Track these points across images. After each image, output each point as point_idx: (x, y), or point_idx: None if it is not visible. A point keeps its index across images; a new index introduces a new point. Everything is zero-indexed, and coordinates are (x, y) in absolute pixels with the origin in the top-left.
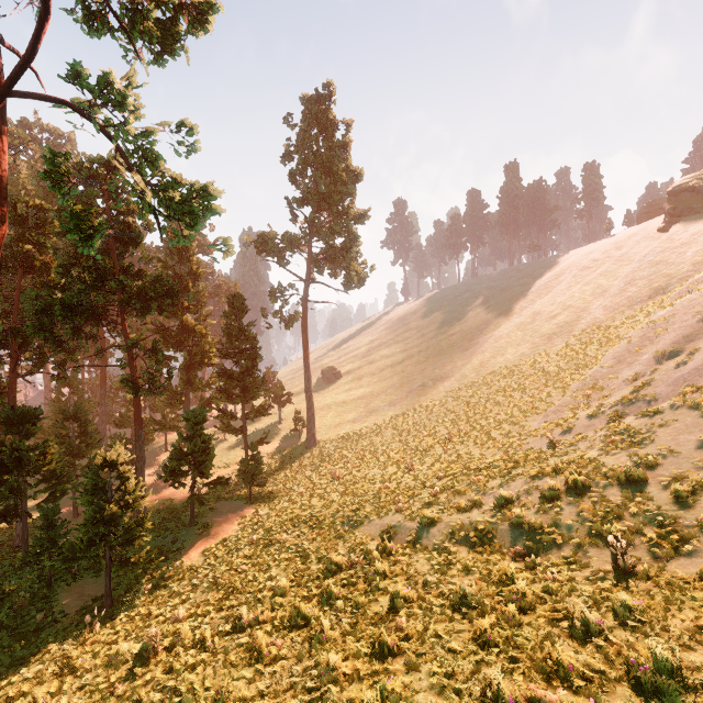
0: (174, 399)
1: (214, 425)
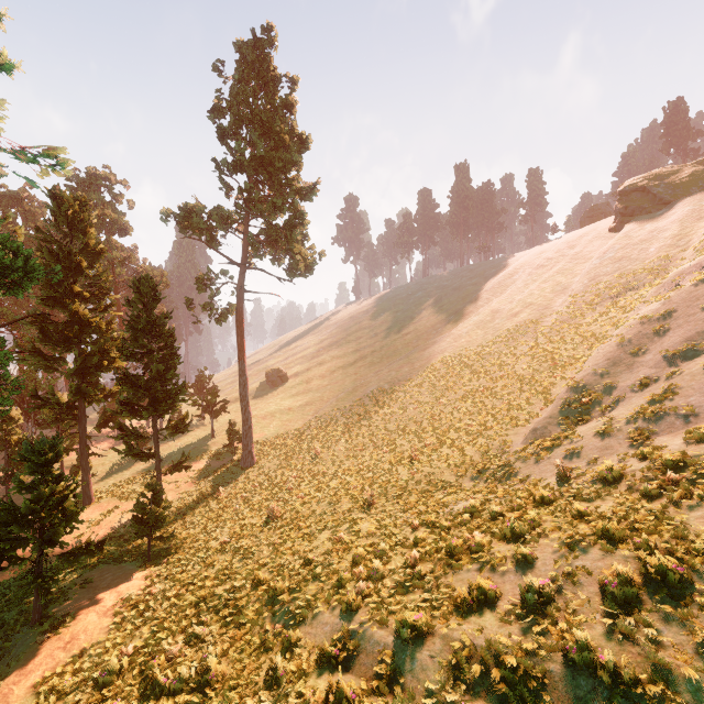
0: (60, 413)
1: (114, 448)
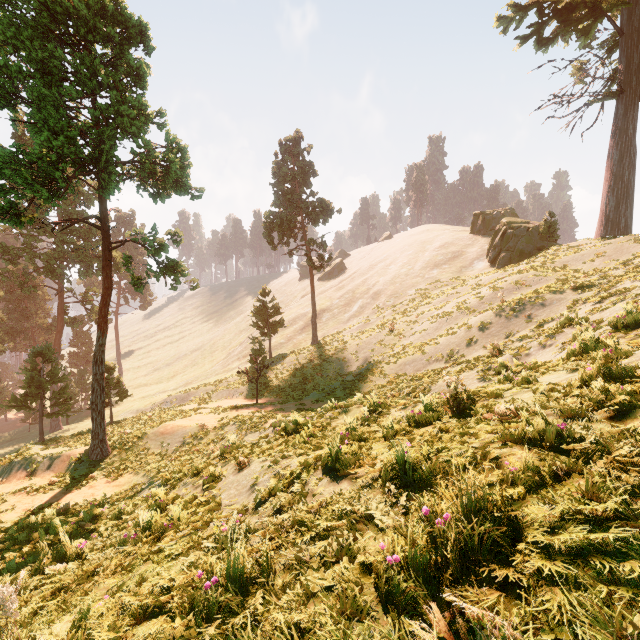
0: None
1: None
